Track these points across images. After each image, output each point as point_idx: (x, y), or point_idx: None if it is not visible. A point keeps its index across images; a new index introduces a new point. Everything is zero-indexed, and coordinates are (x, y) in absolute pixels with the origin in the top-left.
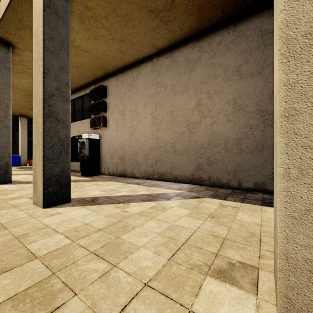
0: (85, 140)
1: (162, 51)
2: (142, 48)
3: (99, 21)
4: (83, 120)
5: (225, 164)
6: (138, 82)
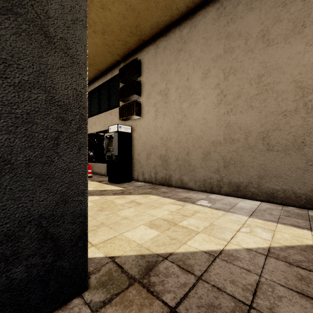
0: (114, 134)
1: None
2: None
3: None
4: (110, 110)
5: None
6: (191, 43)
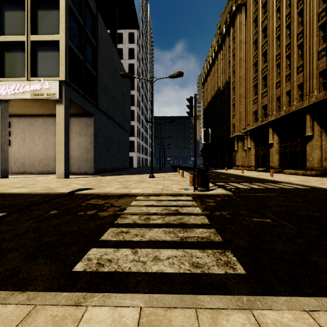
0: None
1: (49, 115)
2: (37, 113)
3: (15, 106)
4: None
5: (75, 165)
6: (35, 125)
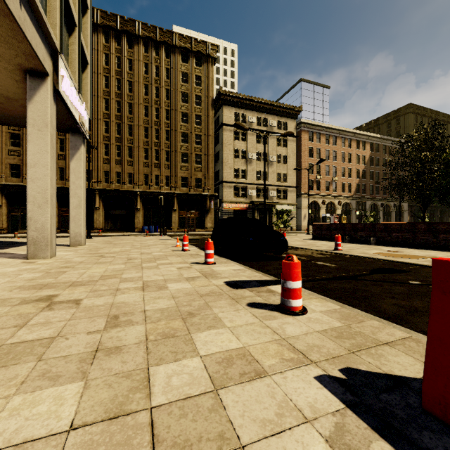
0: None
1: None
2: None
3: None
4: None
5: None
6: None
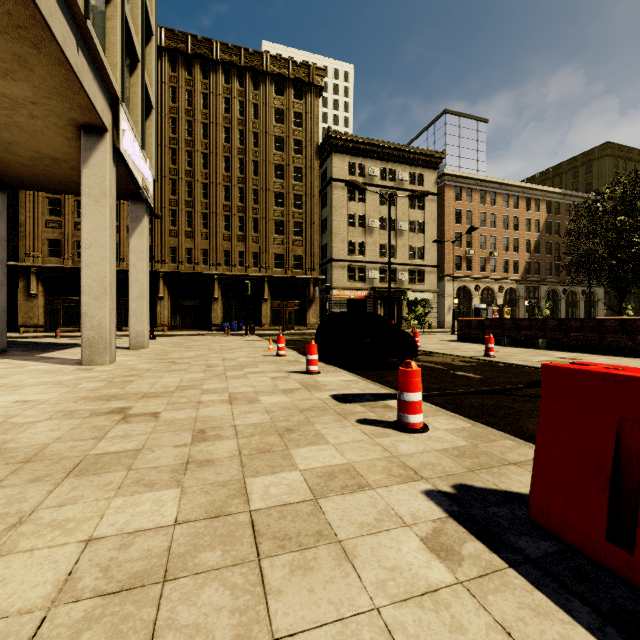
0: None
1: None
2: None
3: (3, 108)
4: None
5: None
6: None
